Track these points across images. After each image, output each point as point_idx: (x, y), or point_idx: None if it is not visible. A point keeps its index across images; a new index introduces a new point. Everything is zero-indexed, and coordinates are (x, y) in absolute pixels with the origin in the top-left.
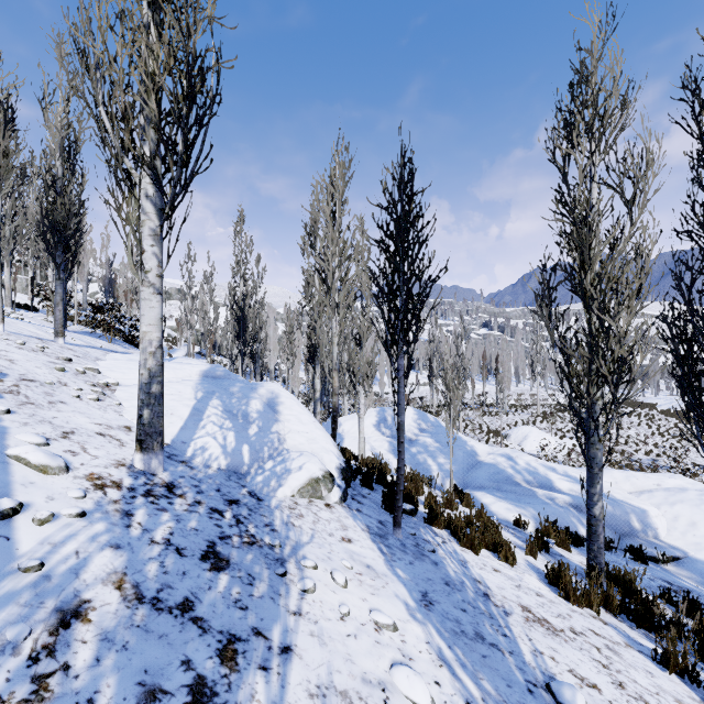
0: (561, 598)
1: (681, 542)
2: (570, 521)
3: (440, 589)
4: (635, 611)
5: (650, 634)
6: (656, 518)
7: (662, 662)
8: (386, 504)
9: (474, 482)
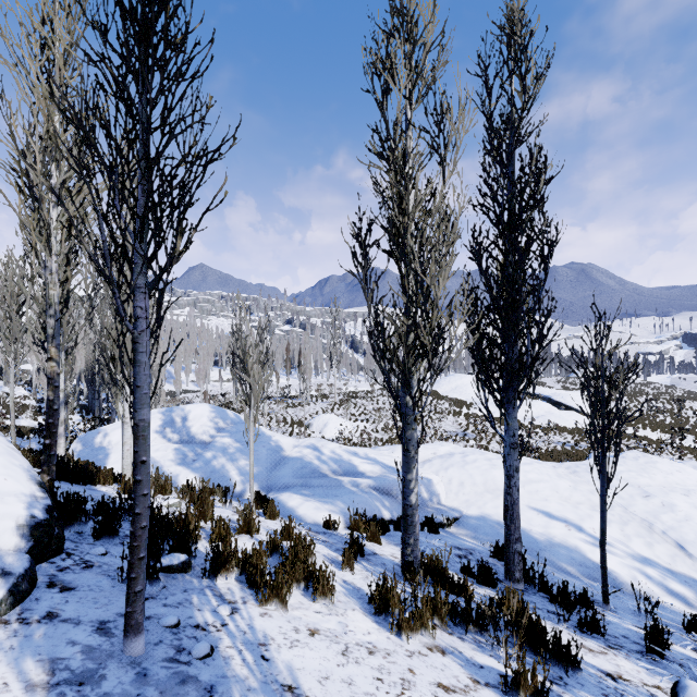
0: (394, 636)
1: (456, 503)
2: (375, 507)
3: None
4: (461, 613)
5: (476, 636)
6: (438, 485)
7: (513, 693)
8: None
9: (279, 482)
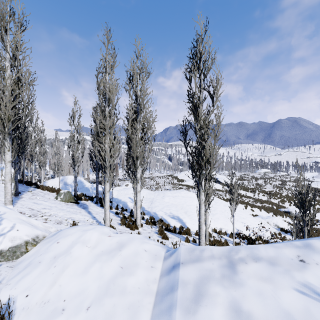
0: (56, 194)
1: (116, 196)
2: (91, 194)
3: (23, 188)
4: None
5: None
6: (114, 193)
7: None
8: (27, 184)
9: (78, 191)
